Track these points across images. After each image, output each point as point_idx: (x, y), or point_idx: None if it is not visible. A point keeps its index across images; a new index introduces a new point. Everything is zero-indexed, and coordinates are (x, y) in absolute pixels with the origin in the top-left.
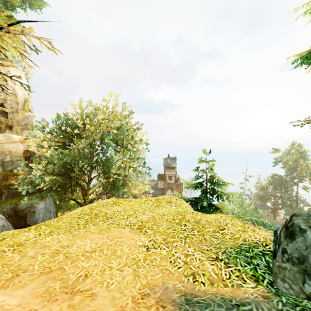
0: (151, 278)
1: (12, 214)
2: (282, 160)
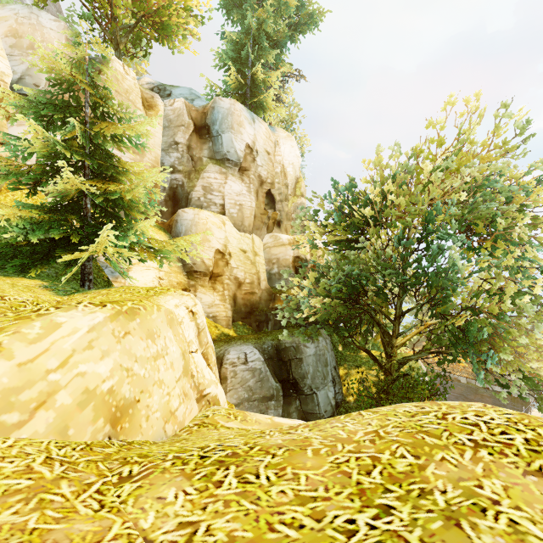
0: None
1: (274, 355)
2: None
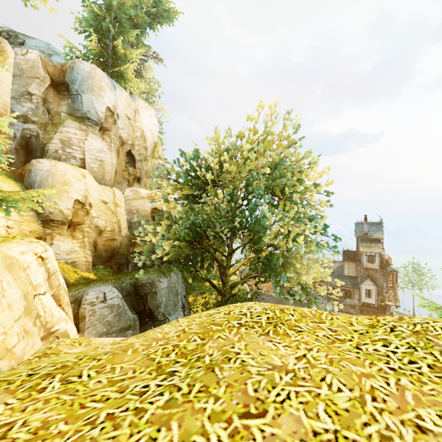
0: None
1: (132, 292)
2: None
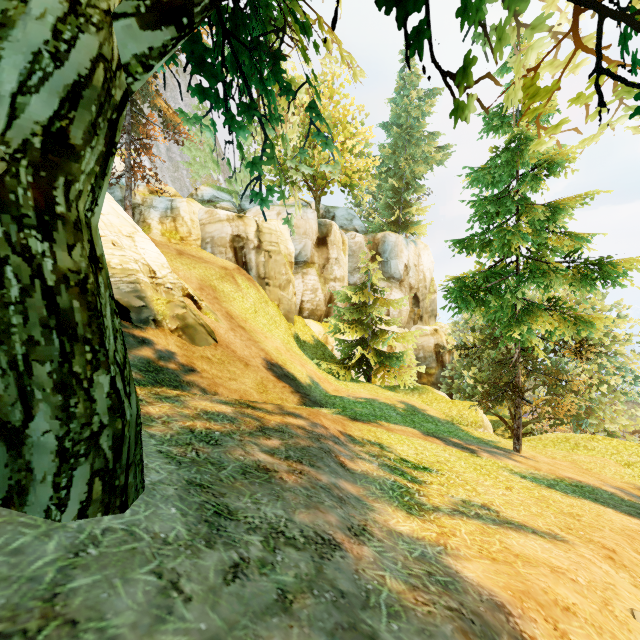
0: (633, 482)
1: None
2: None
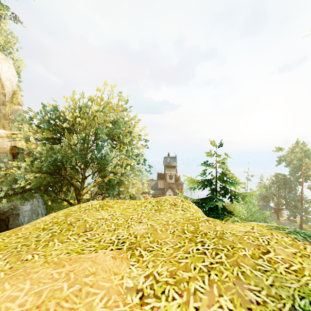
0: None
1: None
2: (286, 159)
